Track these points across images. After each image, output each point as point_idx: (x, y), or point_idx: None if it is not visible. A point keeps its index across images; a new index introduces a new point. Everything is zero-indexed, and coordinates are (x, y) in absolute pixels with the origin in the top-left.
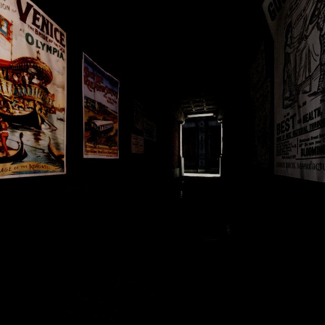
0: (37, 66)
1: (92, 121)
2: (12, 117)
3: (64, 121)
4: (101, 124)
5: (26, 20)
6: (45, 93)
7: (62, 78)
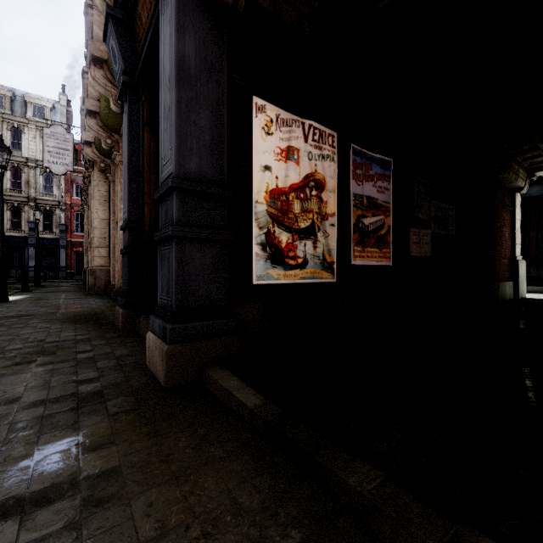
0: (315, 178)
1: (360, 221)
2: (300, 230)
3: (335, 226)
4: (370, 222)
5: (308, 140)
6: (321, 202)
7: (333, 182)
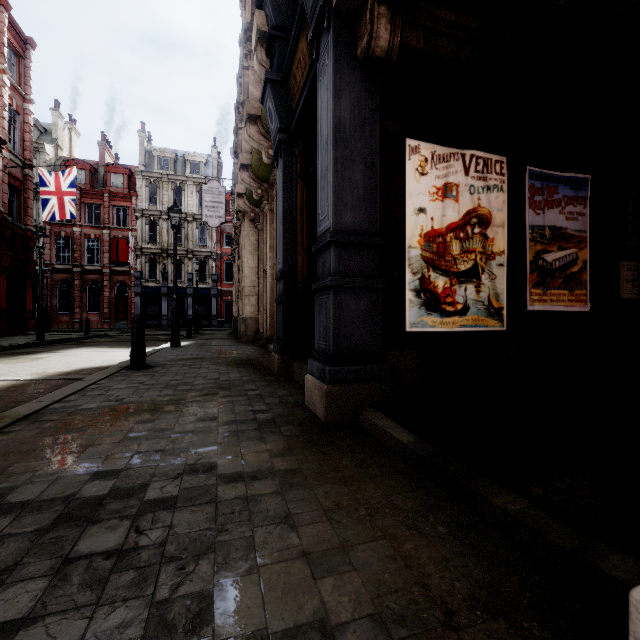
0: (478, 214)
1: (540, 257)
2: (459, 273)
3: (504, 266)
4: (554, 258)
5: (469, 173)
6: (485, 240)
7: (502, 215)
